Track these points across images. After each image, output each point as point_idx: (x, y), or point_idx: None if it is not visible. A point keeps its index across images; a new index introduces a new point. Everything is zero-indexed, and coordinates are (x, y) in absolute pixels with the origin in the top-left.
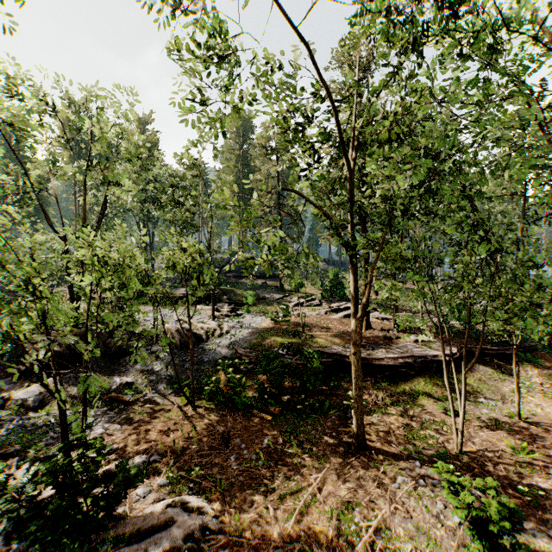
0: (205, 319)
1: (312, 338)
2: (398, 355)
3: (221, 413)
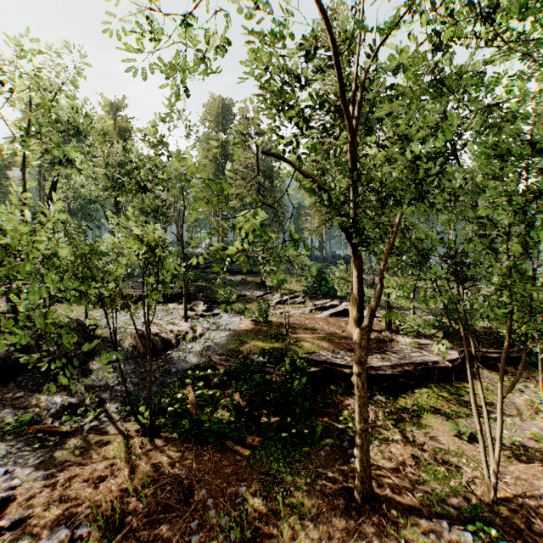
0: (177, 320)
1: (297, 342)
2: (396, 363)
3: (185, 446)
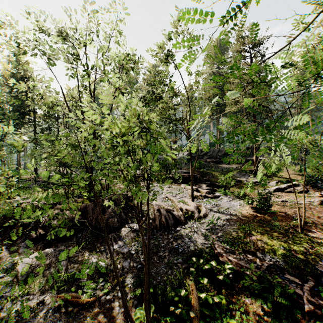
0: (186, 198)
1: None
2: None
3: None
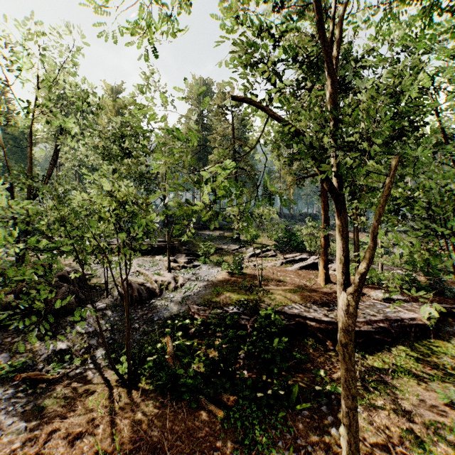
0: (162, 270)
1: (270, 294)
2: (371, 319)
3: (160, 401)
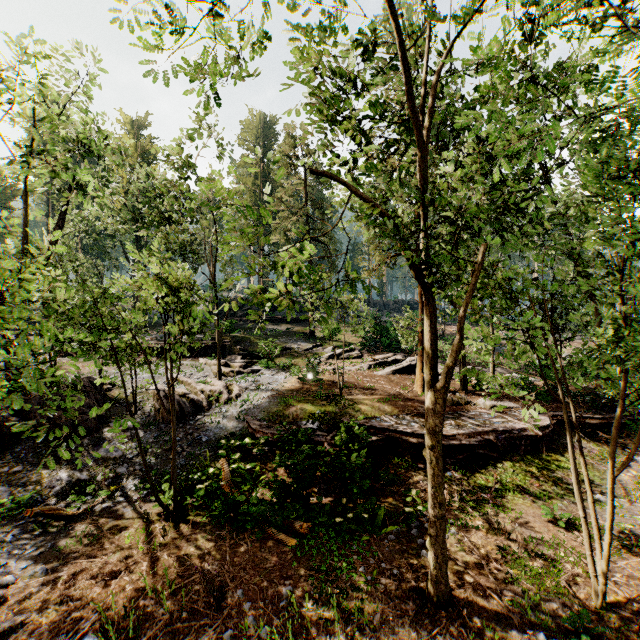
0: (209, 378)
1: (354, 405)
2: (475, 430)
3: (217, 533)
